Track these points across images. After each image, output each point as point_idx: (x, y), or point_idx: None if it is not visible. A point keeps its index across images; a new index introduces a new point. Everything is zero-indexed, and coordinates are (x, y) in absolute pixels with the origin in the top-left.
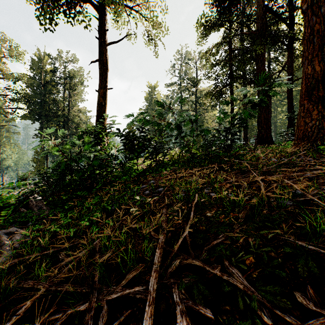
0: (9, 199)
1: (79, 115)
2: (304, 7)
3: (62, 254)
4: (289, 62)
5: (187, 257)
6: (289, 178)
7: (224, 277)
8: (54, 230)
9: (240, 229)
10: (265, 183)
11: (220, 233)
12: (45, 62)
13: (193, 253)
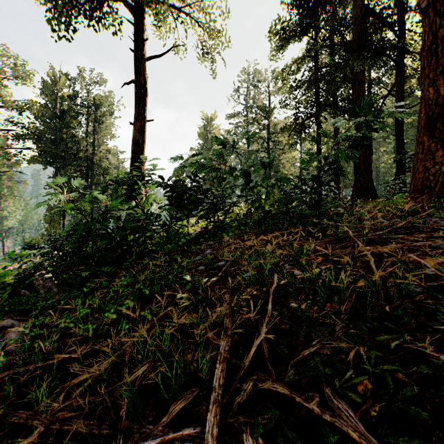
0: (5, 276)
1: (109, 157)
2: (424, 5)
3: (74, 364)
4: (398, 83)
5: (265, 378)
6: (410, 249)
7: (325, 416)
8: (65, 326)
9: (344, 331)
10: (375, 257)
11: (314, 338)
12: (62, 84)
13: (273, 369)
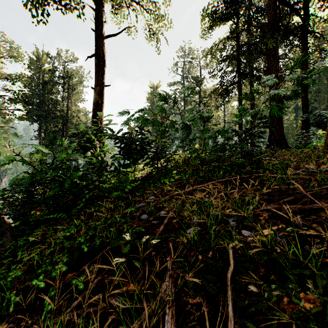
0: None
1: (79, 115)
2: None
3: None
4: (304, 56)
5: None
6: None
7: None
8: None
9: None
10: None
11: None
12: (44, 61)
13: None
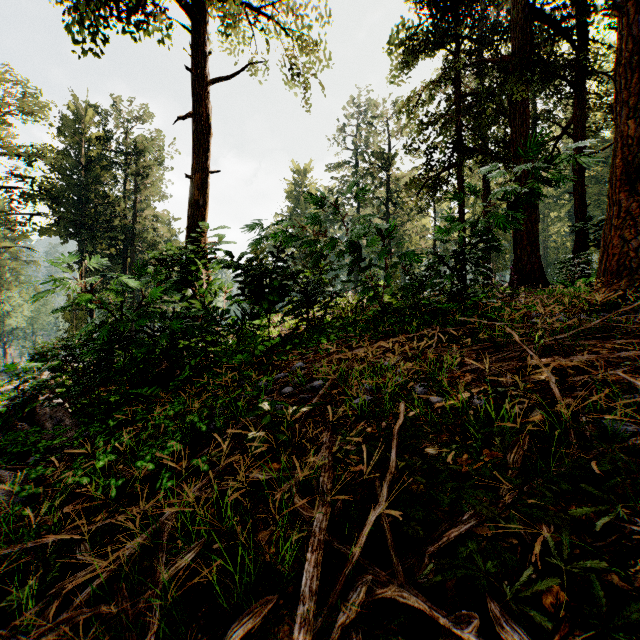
0: None
1: (157, 226)
2: None
3: (84, 545)
4: (578, 118)
5: (386, 579)
6: (608, 362)
7: None
8: (74, 481)
9: (514, 498)
10: (555, 374)
11: (466, 509)
12: (89, 121)
13: (400, 561)
